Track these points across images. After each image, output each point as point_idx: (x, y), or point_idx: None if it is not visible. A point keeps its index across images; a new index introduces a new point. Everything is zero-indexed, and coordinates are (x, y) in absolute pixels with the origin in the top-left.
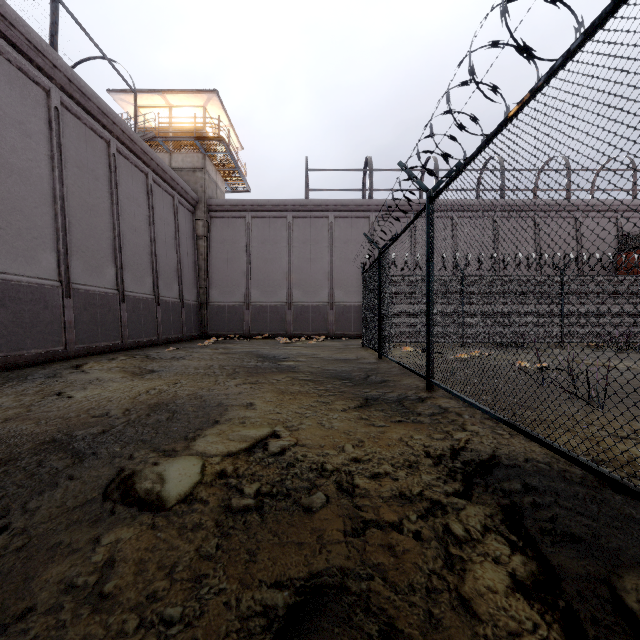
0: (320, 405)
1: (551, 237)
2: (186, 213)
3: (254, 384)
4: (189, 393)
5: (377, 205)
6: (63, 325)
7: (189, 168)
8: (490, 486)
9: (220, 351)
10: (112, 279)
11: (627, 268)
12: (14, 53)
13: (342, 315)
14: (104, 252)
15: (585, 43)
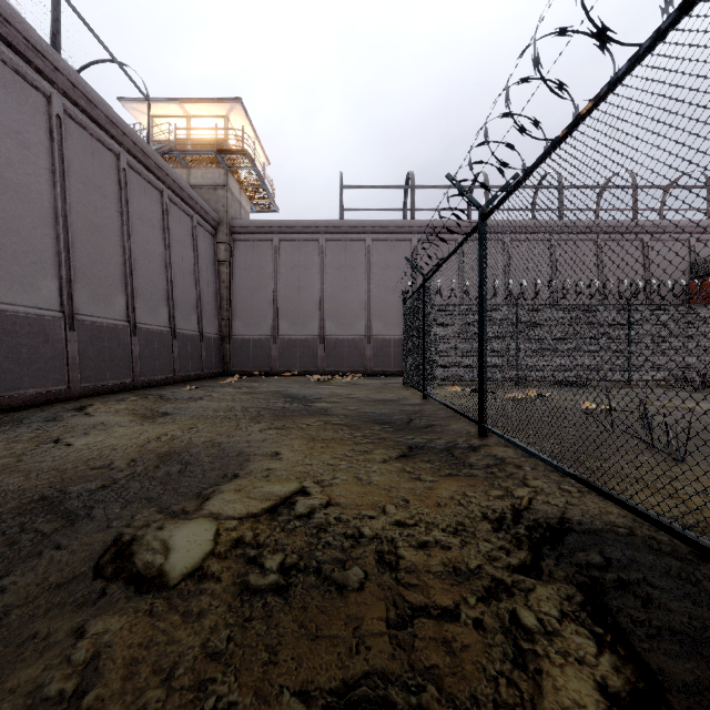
0: (356, 455)
1: (615, 262)
2: (206, 236)
3: (281, 429)
4: (206, 440)
5: (420, 226)
6: (66, 361)
7: (210, 185)
8: (563, 559)
9: (243, 390)
10: (122, 309)
11: (702, 297)
12: (10, 53)
13: (381, 350)
14: (113, 279)
15: (680, 20)
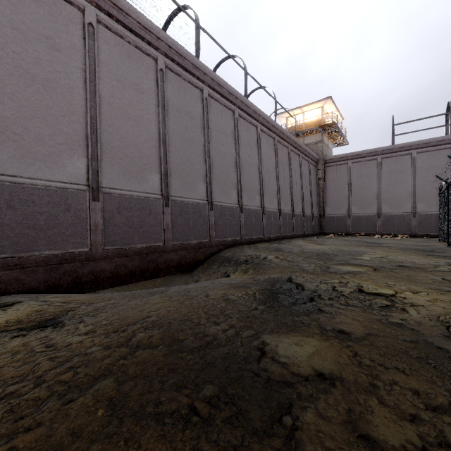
0: (404, 253)
1: None
2: (313, 168)
3: (371, 249)
4: (347, 248)
5: None
6: (279, 226)
7: (313, 142)
8: None
9: (341, 239)
10: (290, 207)
11: None
12: (268, 131)
13: (424, 221)
14: (287, 196)
15: None
